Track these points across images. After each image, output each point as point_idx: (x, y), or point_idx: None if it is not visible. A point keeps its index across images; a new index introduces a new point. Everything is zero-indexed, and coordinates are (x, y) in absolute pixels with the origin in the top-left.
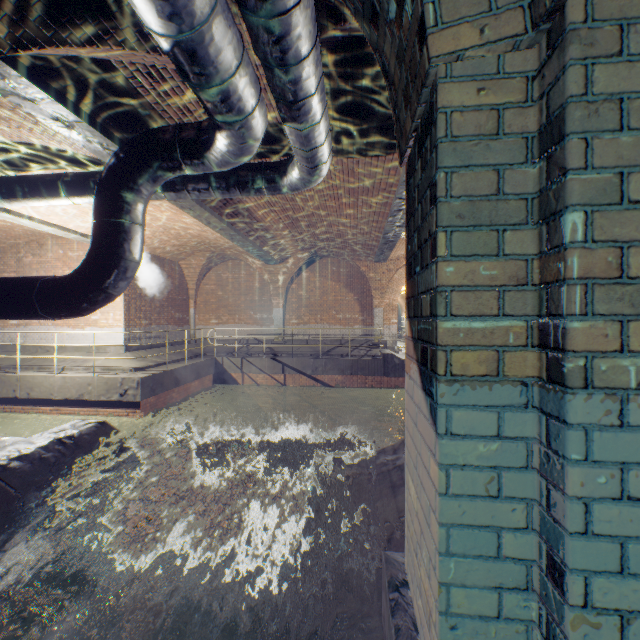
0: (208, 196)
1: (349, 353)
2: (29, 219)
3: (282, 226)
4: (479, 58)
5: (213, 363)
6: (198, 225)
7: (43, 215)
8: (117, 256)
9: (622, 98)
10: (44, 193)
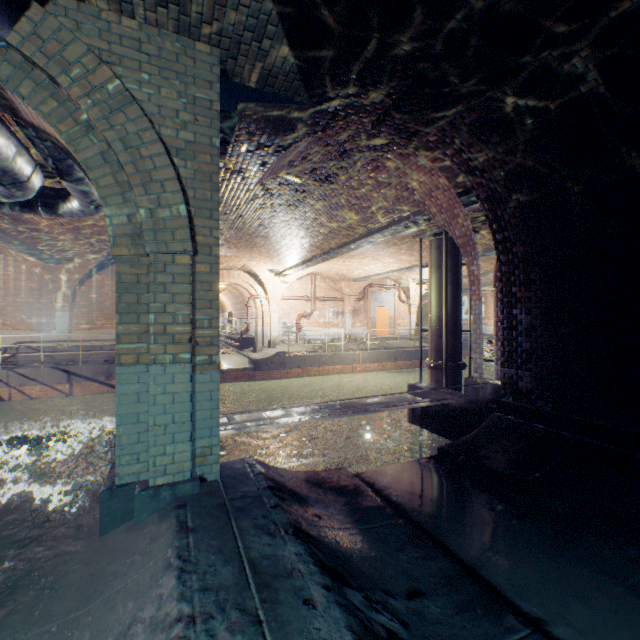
0: None
1: None
2: None
3: (67, 231)
4: (132, 257)
5: None
6: None
7: None
8: None
9: (166, 284)
10: None
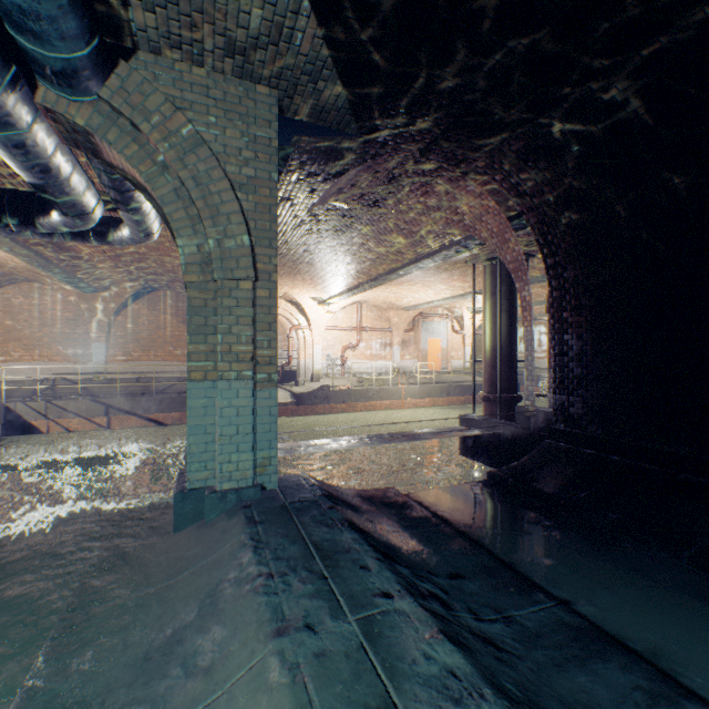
0: (24, 236)
1: None
2: None
3: (108, 259)
4: (200, 283)
5: (2, 410)
6: None
7: None
8: None
9: (231, 307)
10: None
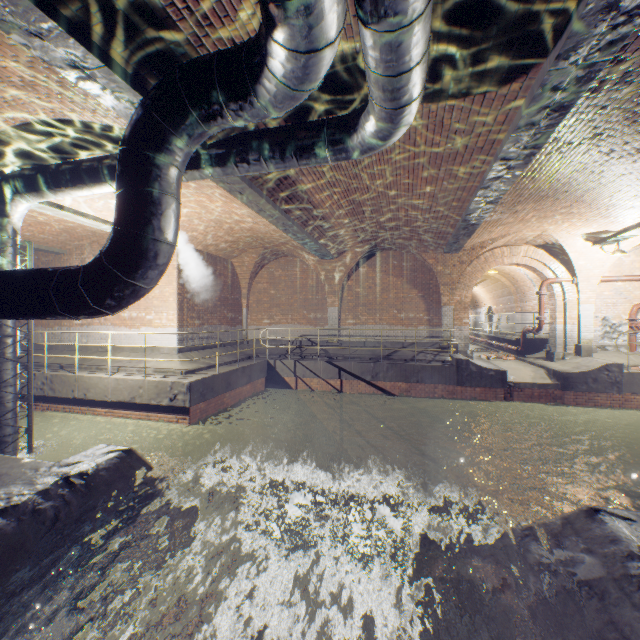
0: (259, 169)
1: (415, 358)
2: (82, 215)
3: (341, 213)
4: None
5: (265, 366)
6: (249, 215)
7: (95, 211)
8: (143, 236)
9: None
10: (85, 180)
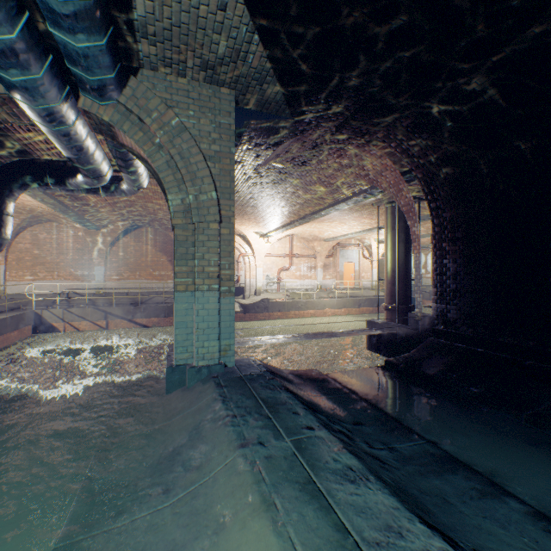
0: (54, 191)
1: (164, 301)
2: None
3: (108, 205)
4: (183, 225)
5: (33, 315)
6: (27, 197)
7: None
8: None
9: (204, 241)
10: None
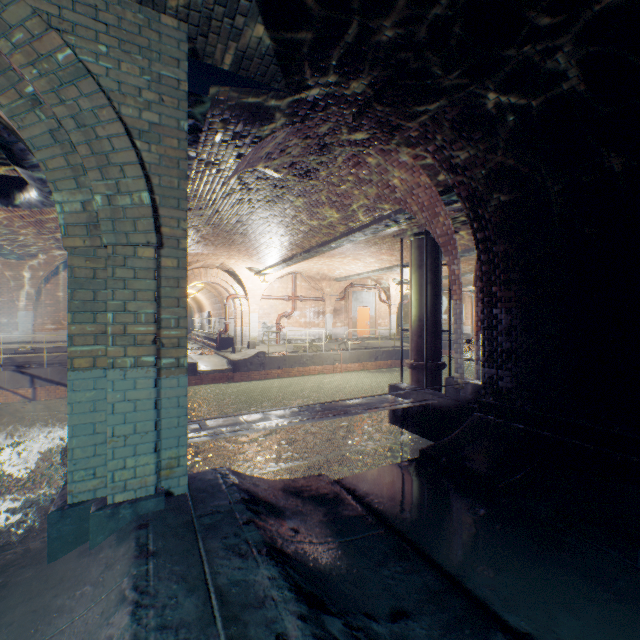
0: None
1: None
2: None
3: (28, 224)
4: (87, 249)
5: None
6: None
7: None
8: None
9: (126, 279)
10: None
